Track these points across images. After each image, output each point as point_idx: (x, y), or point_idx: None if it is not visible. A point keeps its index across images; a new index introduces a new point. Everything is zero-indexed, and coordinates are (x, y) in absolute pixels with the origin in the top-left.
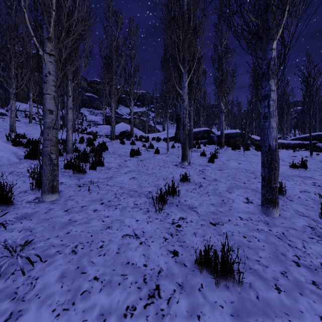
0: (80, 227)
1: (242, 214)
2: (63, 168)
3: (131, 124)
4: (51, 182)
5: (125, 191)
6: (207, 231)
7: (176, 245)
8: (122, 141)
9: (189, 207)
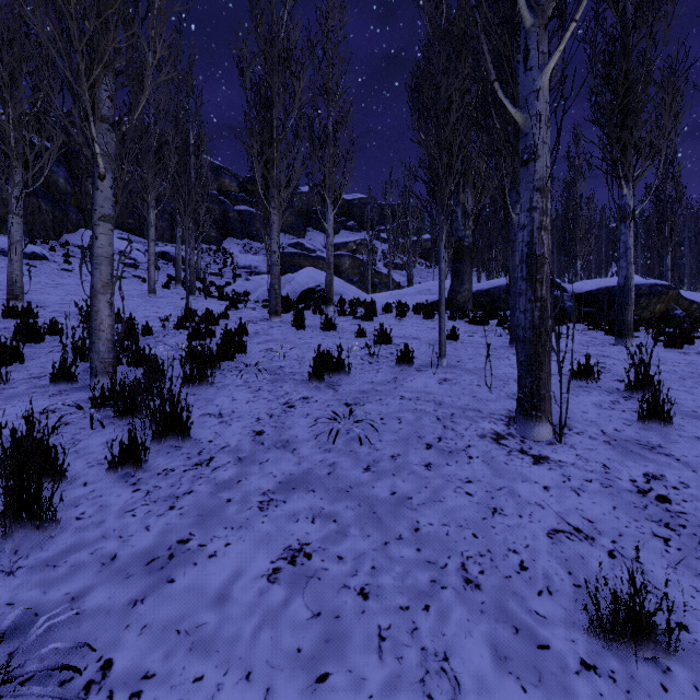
0: None
1: None
2: None
3: (328, 270)
4: None
5: None
6: None
7: None
8: (297, 320)
9: None
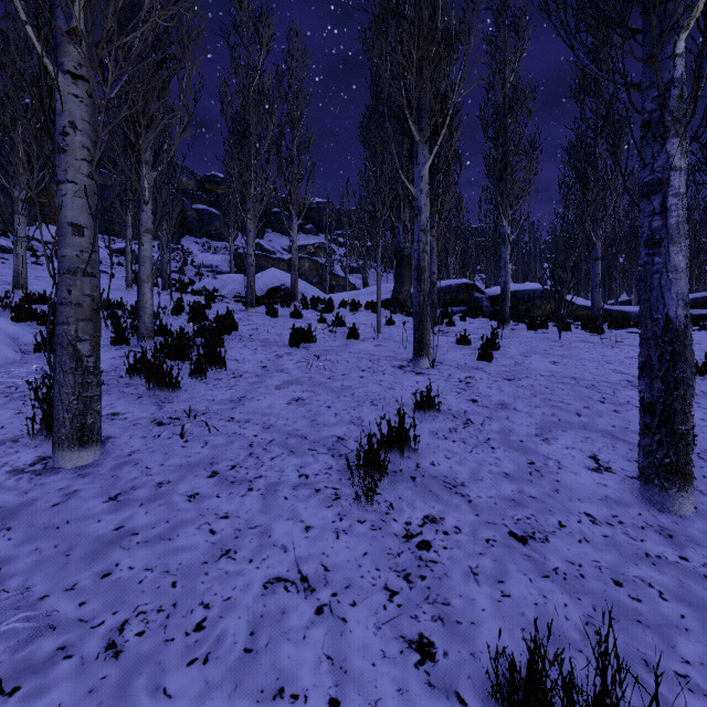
0: (145, 554)
1: (591, 504)
2: (125, 376)
3: (293, 271)
4: (78, 417)
5: (276, 438)
6: (506, 562)
7: (426, 618)
8: (272, 310)
9: (445, 482)
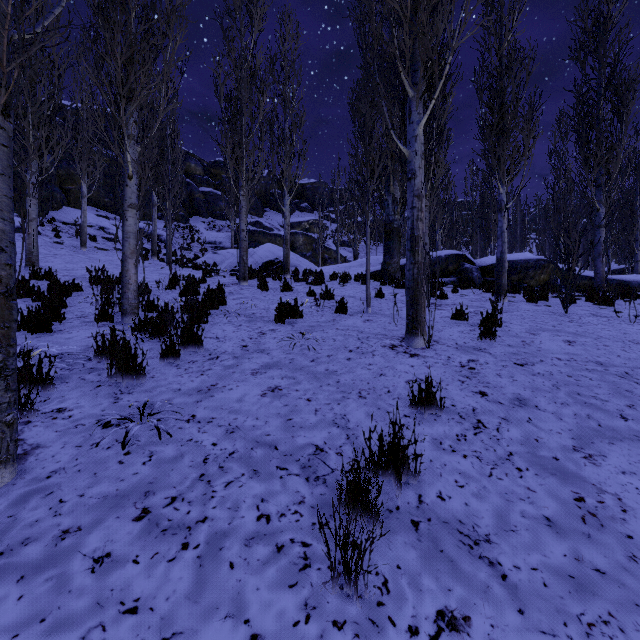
0: None
1: None
2: (94, 359)
3: (285, 245)
4: None
5: (239, 449)
6: None
7: None
8: (262, 283)
9: (462, 534)
